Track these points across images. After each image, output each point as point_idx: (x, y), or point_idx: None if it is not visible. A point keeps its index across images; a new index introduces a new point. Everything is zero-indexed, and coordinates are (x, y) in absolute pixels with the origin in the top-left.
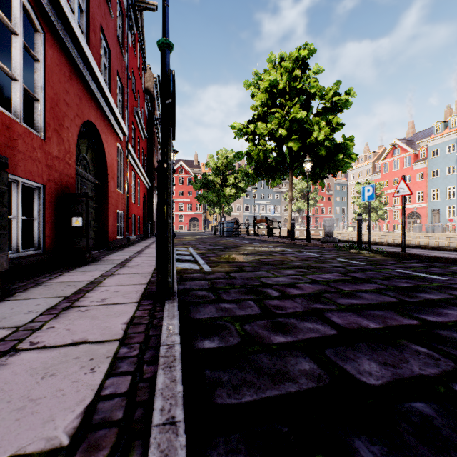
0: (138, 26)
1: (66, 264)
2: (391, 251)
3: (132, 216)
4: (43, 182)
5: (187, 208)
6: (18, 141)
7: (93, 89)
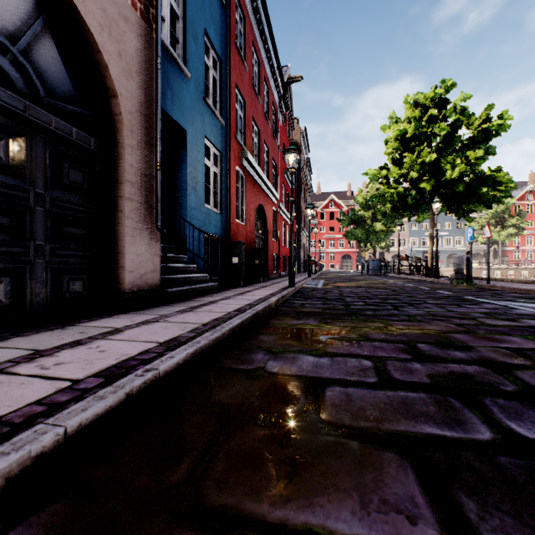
0: (287, 108)
1: (253, 282)
2: (481, 284)
3: (282, 257)
4: (245, 244)
5: (338, 245)
6: (240, 230)
7: (261, 185)
